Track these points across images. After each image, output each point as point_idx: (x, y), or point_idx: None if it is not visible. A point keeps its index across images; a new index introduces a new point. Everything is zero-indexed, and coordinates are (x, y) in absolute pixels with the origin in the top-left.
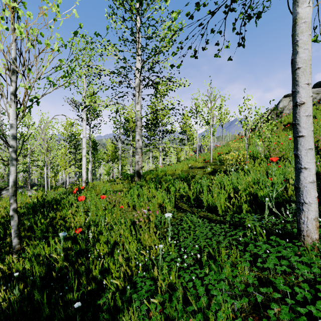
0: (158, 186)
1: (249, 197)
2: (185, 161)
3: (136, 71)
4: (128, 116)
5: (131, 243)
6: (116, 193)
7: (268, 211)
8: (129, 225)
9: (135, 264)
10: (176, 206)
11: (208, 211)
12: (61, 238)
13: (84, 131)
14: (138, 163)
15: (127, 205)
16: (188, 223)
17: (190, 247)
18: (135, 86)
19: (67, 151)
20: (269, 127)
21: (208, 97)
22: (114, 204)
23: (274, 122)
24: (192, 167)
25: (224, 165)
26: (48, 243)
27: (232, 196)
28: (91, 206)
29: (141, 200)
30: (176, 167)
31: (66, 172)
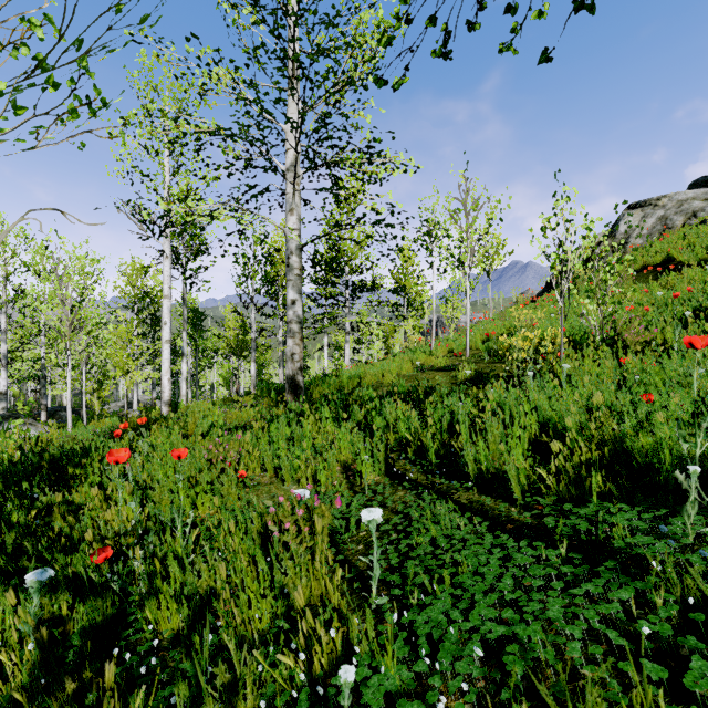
0: (341, 415)
1: (597, 451)
2: (406, 355)
3: (288, 133)
4: (273, 252)
5: (254, 603)
6: (236, 432)
7: (695, 507)
8: (258, 530)
9: (257, 701)
10: (388, 471)
11: (479, 488)
12: (32, 589)
13: (166, 283)
14: (293, 359)
15: (259, 466)
16: (429, 528)
17: (449, 639)
18: (286, 168)
19: (134, 332)
20: (616, 269)
21: (461, 201)
22: (222, 466)
23: (627, 255)
24: (422, 367)
25: (500, 362)
26: (21, 585)
27: (556, 449)
28: (160, 471)
29: (297, 453)
30: (386, 369)
31: (129, 381)
